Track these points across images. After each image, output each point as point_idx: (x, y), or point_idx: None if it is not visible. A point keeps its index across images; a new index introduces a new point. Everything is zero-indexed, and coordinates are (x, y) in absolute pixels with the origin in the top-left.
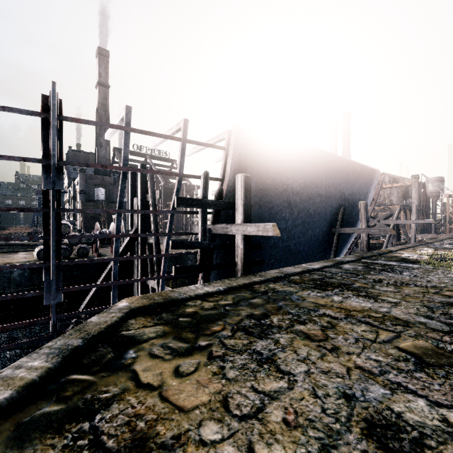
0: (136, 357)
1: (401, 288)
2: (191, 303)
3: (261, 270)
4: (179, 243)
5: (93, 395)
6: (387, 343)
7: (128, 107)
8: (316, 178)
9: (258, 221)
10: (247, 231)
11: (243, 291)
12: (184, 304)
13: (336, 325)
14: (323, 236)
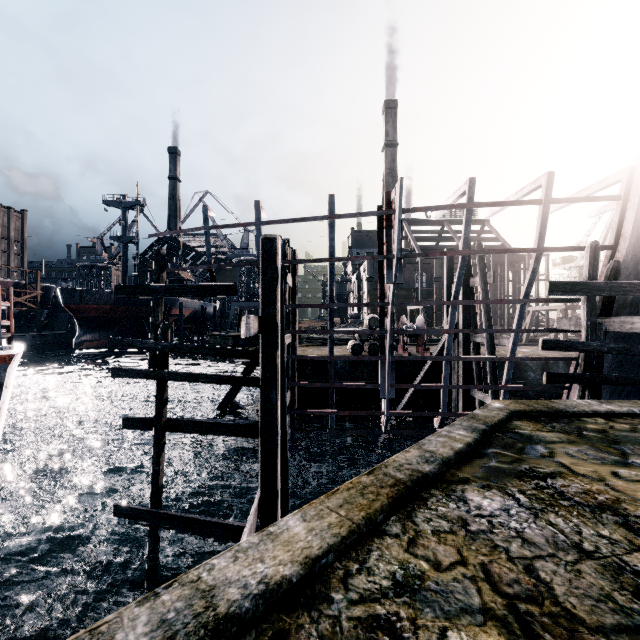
0: (551, 452)
1: None
2: (588, 419)
3: None
4: (552, 343)
5: (530, 467)
6: None
7: (471, 180)
8: None
9: None
10: None
11: None
12: (578, 419)
13: None
14: None
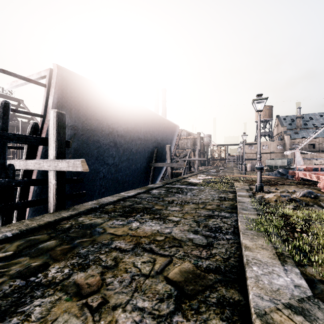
0: None
1: (184, 206)
2: None
3: (93, 198)
4: None
5: None
6: (159, 275)
7: None
8: (136, 125)
9: (87, 157)
10: (58, 166)
11: (41, 231)
12: None
13: (120, 261)
14: (143, 169)
